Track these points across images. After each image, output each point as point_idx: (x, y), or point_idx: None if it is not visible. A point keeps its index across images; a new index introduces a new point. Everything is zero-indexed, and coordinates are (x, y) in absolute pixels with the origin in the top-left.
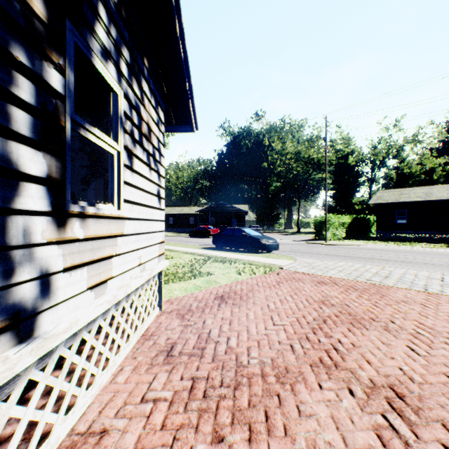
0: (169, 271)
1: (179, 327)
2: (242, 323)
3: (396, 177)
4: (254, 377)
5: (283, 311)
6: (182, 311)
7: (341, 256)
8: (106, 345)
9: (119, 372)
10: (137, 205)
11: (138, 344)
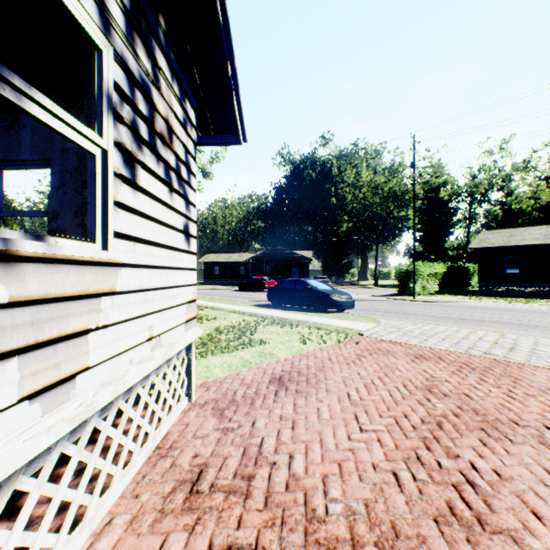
0: (209, 338)
1: (214, 432)
2: (311, 427)
3: (501, 215)
4: (338, 548)
5: (372, 406)
6: (222, 404)
7: (438, 317)
8: (80, 485)
9: (104, 530)
10: (144, 243)
11: (147, 467)
